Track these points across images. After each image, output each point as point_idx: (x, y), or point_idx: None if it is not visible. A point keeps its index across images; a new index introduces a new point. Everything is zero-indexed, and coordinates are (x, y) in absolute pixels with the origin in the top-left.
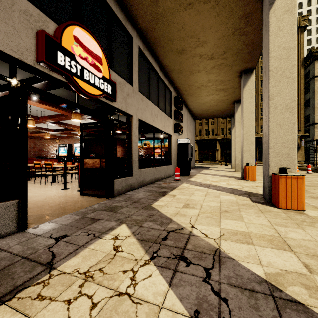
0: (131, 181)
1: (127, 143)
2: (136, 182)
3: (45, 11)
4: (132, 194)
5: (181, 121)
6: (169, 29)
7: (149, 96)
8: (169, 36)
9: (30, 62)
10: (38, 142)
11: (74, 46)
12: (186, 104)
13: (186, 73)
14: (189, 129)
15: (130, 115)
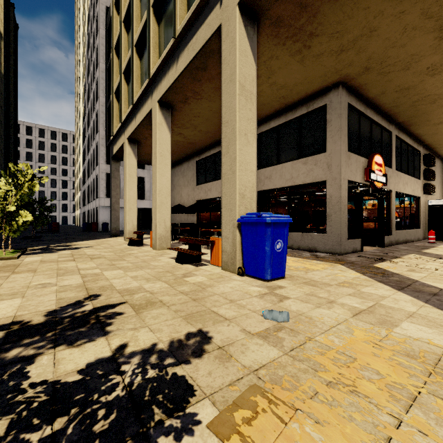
0: (391, 239)
1: (386, 210)
2: (394, 240)
3: (363, 155)
4: (396, 247)
5: (432, 180)
6: (427, 117)
7: (401, 169)
8: (427, 119)
9: (363, 182)
10: (264, 207)
11: (374, 166)
12: (437, 155)
13: (442, 133)
14: (441, 183)
15: (390, 190)
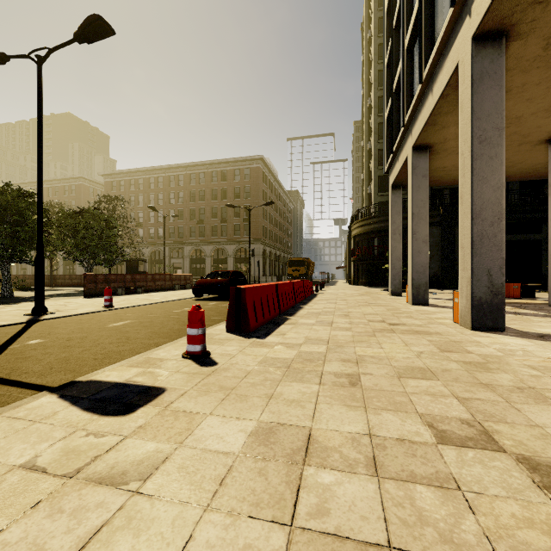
0: None
1: None
2: None
3: None
4: None
5: None
6: None
7: None
8: None
9: None
10: None
11: None
12: None
13: None
14: None
15: None
